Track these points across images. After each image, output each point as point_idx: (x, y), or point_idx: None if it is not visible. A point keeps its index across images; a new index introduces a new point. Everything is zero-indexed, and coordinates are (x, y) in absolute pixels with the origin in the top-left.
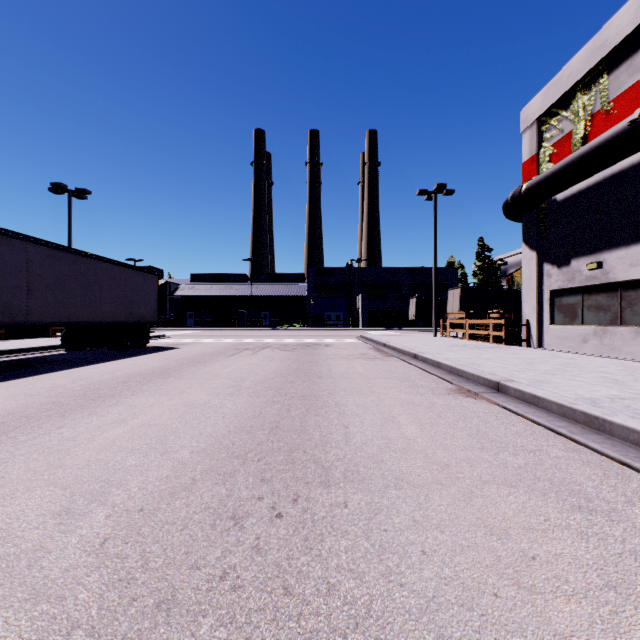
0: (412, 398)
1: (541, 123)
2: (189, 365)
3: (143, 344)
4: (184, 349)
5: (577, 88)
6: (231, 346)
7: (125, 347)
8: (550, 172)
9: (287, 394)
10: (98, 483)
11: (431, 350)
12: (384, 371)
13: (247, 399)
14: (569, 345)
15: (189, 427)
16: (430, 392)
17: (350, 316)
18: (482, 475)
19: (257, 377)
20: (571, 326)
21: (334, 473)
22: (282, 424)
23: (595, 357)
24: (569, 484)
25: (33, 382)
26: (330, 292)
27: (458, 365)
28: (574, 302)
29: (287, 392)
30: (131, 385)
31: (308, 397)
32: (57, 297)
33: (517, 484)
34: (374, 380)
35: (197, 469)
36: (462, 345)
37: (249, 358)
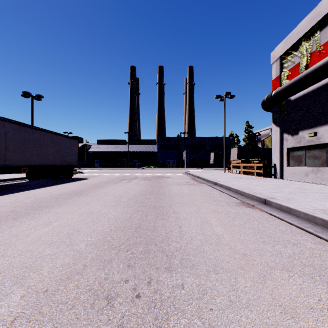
0: (217, 208)
1: (282, 59)
2: (93, 188)
3: (70, 176)
4: (92, 179)
5: (302, 39)
6: (117, 178)
7: (60, 178)
8: (288, 84)
9: (146, 205)
10: (23, 268)
11: (224, 180)
12: (199, 192)
13: (123, 209)
14: (298, 177)
15: (87, 227)
16: (226, 204)
17: (179, 162)
18: (268, 262)
19: (129, 195)
20: (299, 167)
21: (174, 260)
22: (142, 225)
23: (314, 184)
24: (325, 269)
25: (5, 198)
26: (169, 149)
27: (240, 189)
28: (300, 154)
29: (146, 204)
30: (59, 200)
31: (158, 207)
32: (22, 151)
33: (292, 269)
34: (194, 197)
35: (88, 257)
36: (240, 177)
37: (126, 184)
